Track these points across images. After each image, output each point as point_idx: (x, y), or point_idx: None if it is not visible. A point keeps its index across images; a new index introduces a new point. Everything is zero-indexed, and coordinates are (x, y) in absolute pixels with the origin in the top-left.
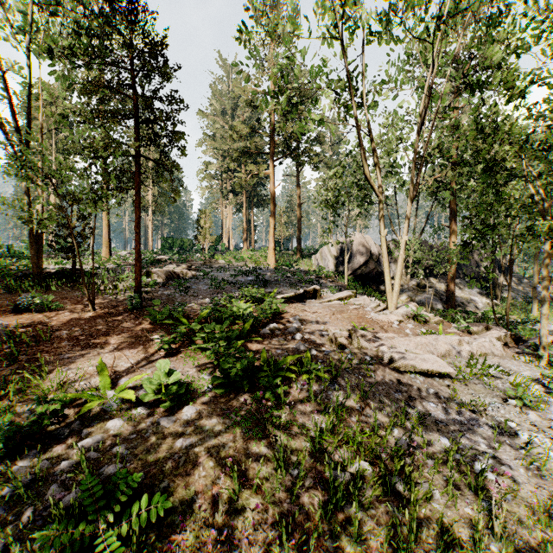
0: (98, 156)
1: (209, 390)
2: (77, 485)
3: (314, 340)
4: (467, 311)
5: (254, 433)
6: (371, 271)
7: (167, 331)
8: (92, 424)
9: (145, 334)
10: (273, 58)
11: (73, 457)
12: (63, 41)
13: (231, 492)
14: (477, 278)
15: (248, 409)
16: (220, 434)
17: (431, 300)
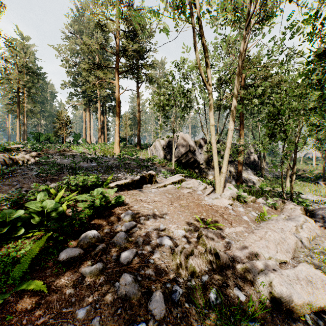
0: None
1: None
2: None
3: (151, 261)
4: (249, 185)
5: None
6: (189, 159)
7: None
8: None
9: None
10: None
11: None
12: None
13: None
14: (249, 164)
15: None
16: None
17: (231, 179)
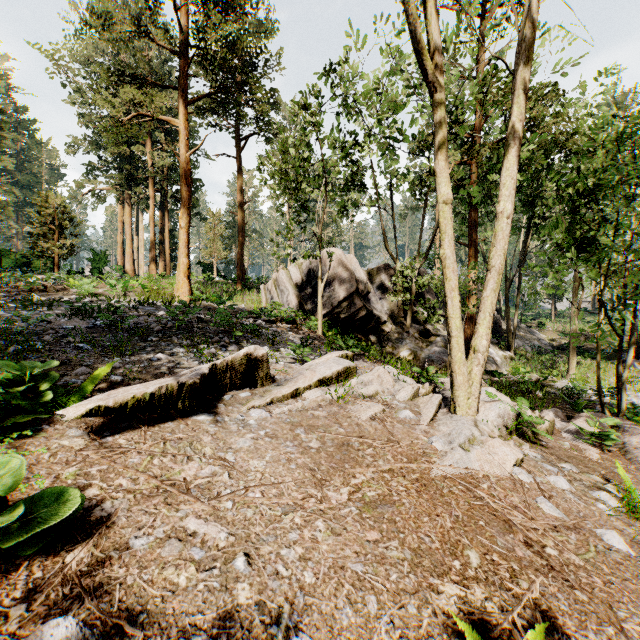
0: None
1: None
2: None
3: None
4: (490, 371)
5: None
6: (357, 311)
7: None
8: None
9: None
10: None
11: None
12: None
13: None
14: None
15: None
16: None
17: None
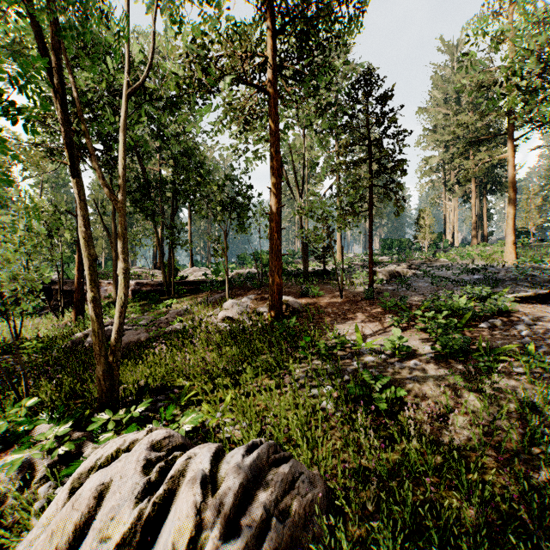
0: (346, 194)
1: (429, 356)
2: (356, 378)
3: (547, 339)
4: None
5: (464, 385)
6: None
7: (394, 315)
8: (357, 357)
9: (379, 316)
10: (511, 22)
11: (351, 368)
12: (326, 126)
13: (444, 405)
14: None
15: (461, 372)
16: (437, 380)
17: None
